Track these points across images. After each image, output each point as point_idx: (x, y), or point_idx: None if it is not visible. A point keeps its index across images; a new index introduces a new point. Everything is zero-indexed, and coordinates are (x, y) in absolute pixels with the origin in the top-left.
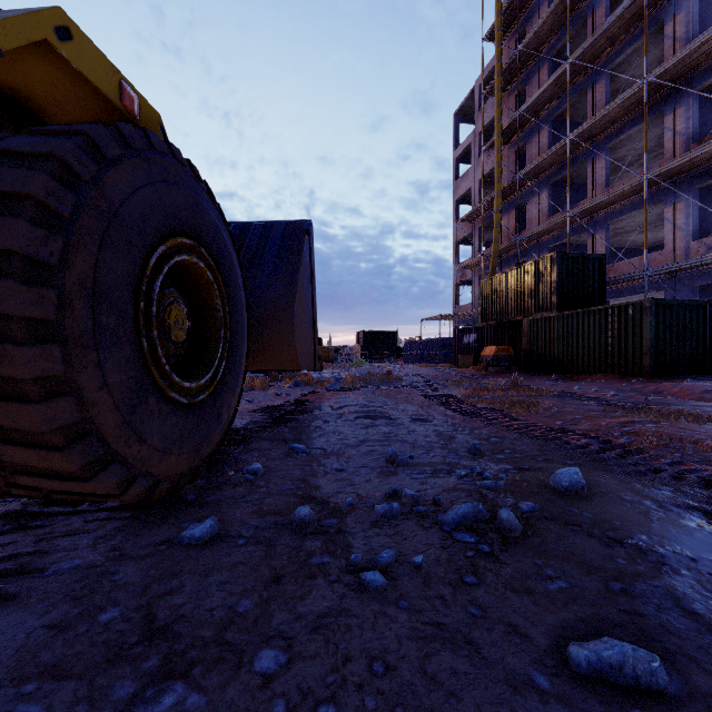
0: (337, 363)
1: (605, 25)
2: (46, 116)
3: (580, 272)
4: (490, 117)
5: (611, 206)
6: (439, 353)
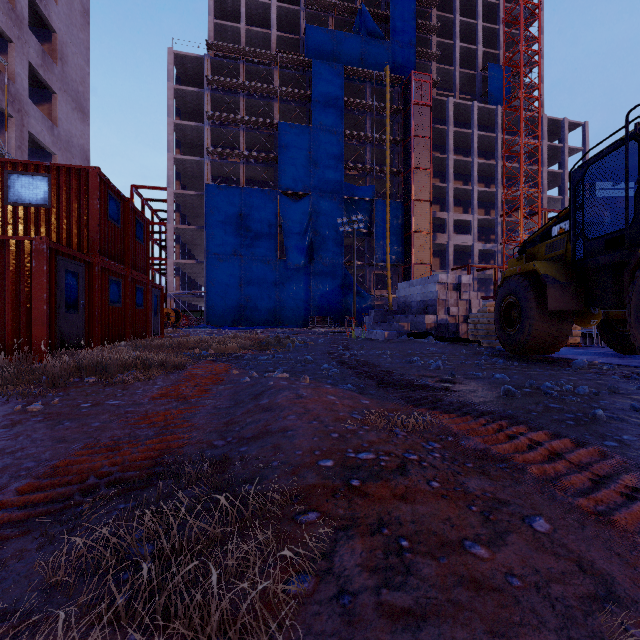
0: None
1: None
2: None
3: None
4: None
5: None
6: None
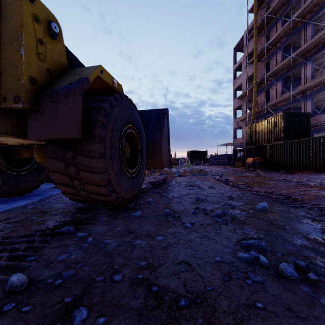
0: (178, 165)
1: None
2: (89, 88)
3: (296, 121)
4: (251, 48)
5: (314, 88)
6: (226, 161)
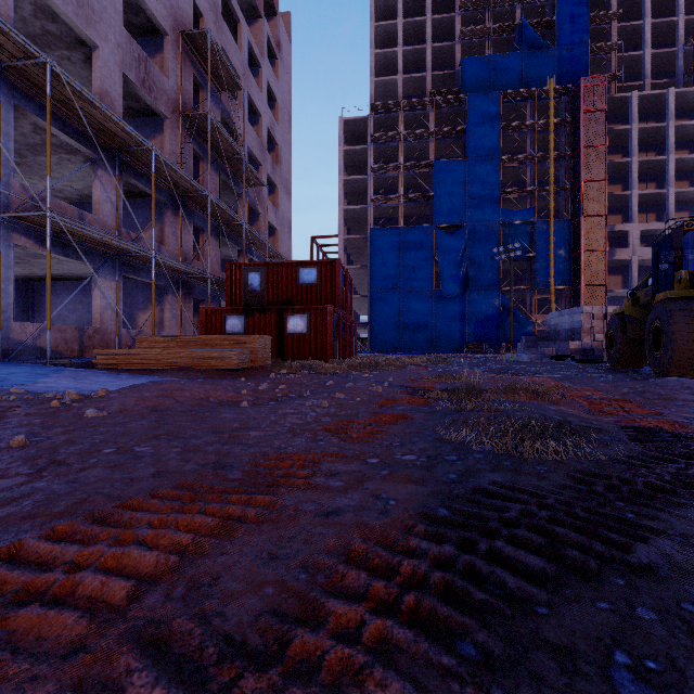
0: None
1: None
2: None
3: None
4: None
5: None
6: None
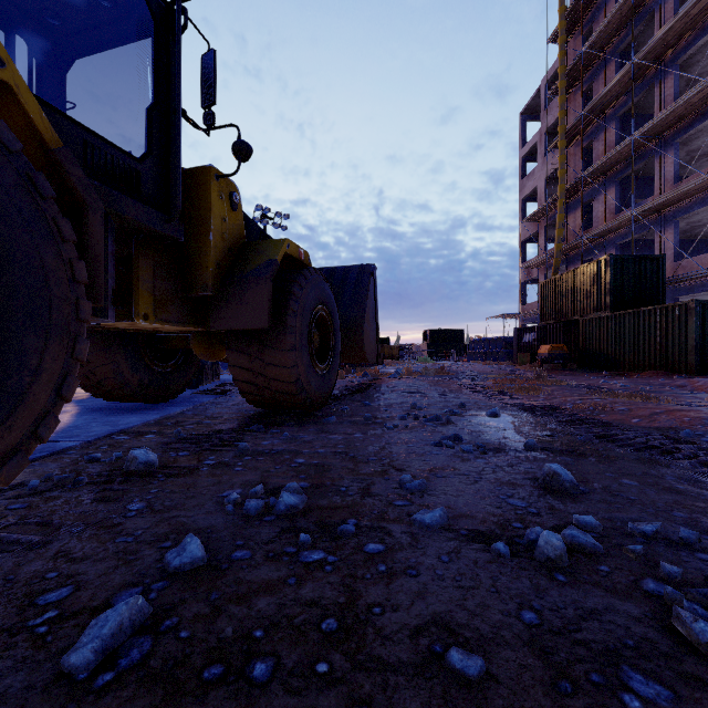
0: (403, 360)
1: (669, 24)
2: None
3: (636, 272)
4: (556, 116)
5: (680, 202)
6: (502, 351)
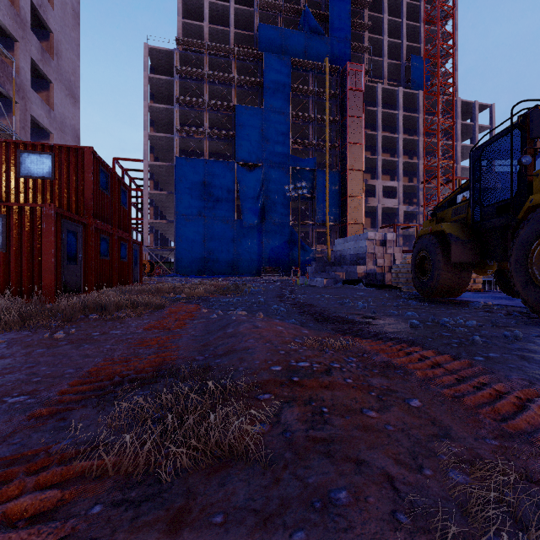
0: None
1: None
2: None
3: None
4: None
5: None
6: None
